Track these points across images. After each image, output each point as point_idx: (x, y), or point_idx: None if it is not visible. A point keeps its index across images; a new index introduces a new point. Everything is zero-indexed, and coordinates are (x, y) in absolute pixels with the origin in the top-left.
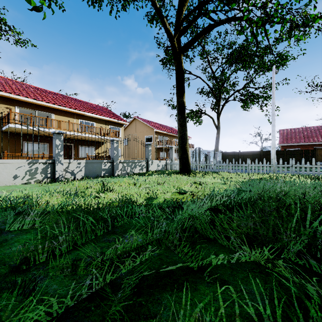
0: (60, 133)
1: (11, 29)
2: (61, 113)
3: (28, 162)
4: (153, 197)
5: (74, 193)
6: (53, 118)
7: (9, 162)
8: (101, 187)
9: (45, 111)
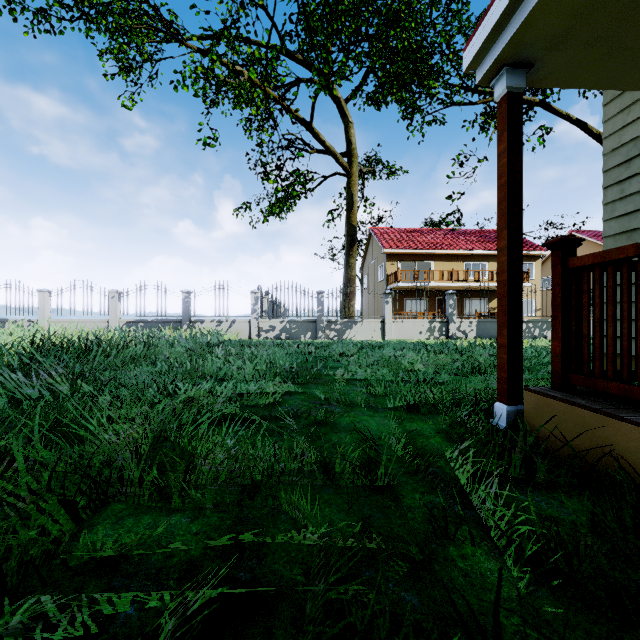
0: (453, 293)
1: (385, 167)
2: (442, 258)
3: (428, 321)
4: (534, 347)
5: (474, 342)
6: (433, 267)
7: (417, 321)
8: (494, 341)
9: (424, 260)
